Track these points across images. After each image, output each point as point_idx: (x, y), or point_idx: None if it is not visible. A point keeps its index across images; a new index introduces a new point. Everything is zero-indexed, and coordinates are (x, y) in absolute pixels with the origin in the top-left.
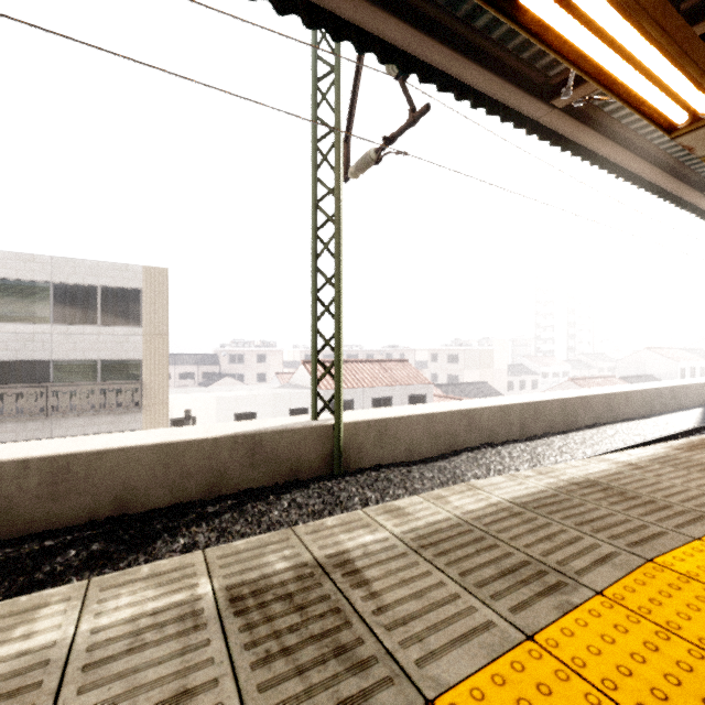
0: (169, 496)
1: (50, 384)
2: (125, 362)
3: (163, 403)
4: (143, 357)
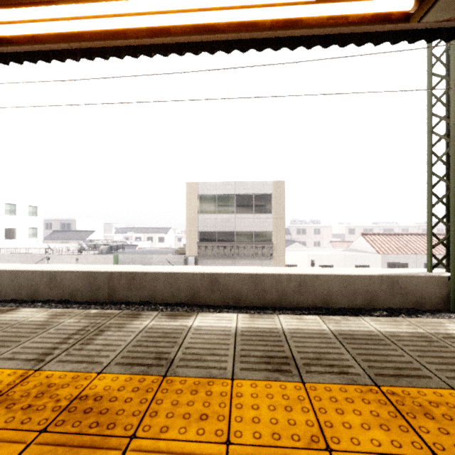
0: (346, 302)
1: (235, 243)
2: (264, 233)
3: (282, 255)
4: (273, 230)
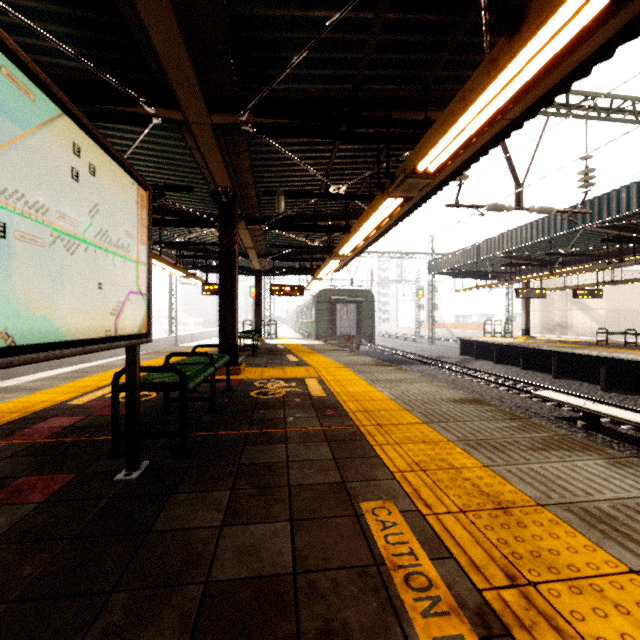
0: None
1: None
2: None
3: None
4: None
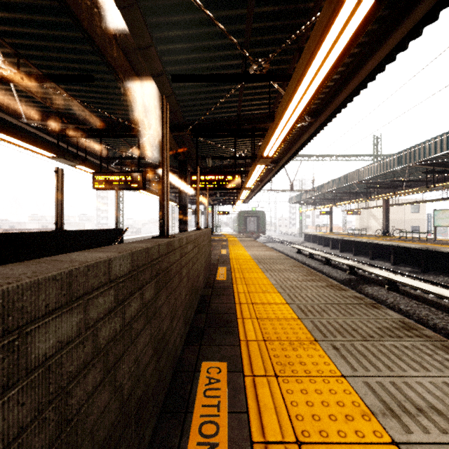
0: None
1: None
2: None
3: None
4: None
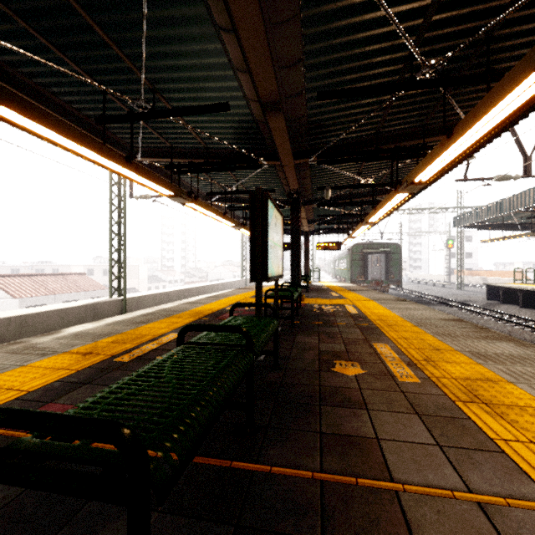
0: None
1: None
2: None
3: None
4: None
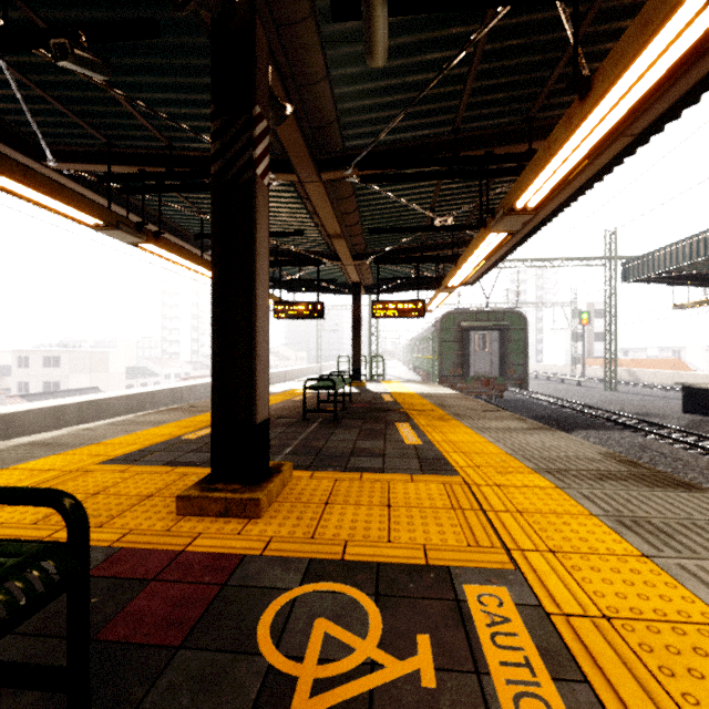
0: None
1: None
2: None
3: None
4: None
